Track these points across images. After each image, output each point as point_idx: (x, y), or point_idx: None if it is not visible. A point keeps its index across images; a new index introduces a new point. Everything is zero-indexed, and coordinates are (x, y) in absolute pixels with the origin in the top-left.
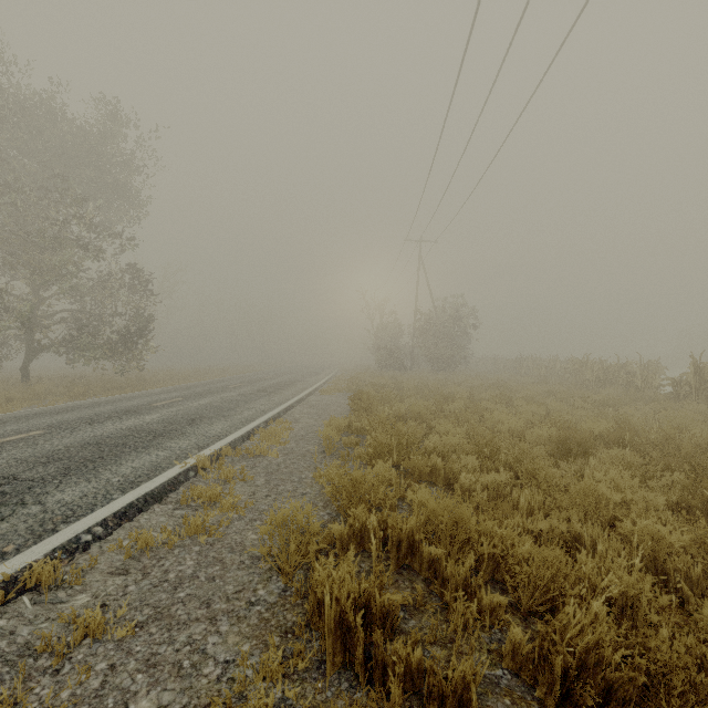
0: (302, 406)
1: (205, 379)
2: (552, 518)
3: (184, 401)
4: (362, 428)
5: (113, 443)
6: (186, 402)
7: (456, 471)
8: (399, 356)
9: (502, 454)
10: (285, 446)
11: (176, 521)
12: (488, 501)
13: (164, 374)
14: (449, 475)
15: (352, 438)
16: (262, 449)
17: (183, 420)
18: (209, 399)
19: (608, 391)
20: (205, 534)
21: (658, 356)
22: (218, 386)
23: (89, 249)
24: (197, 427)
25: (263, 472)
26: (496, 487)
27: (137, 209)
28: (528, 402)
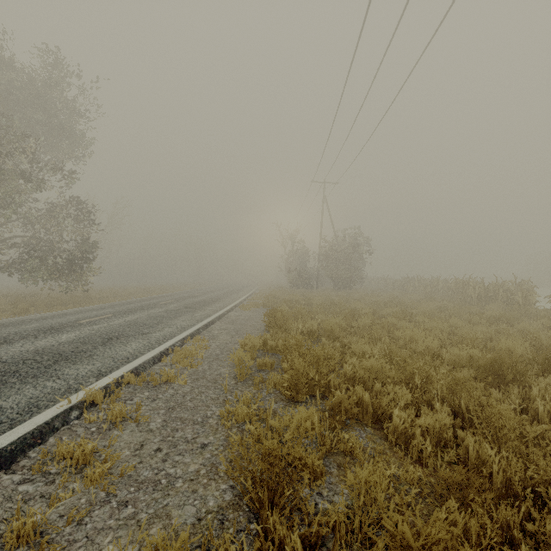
0: (222, 322)
1: (143, 296)
2: (549, 503)
3: (112, 317)
4: (276, 347)
5: (4, 370)
6: (113, 318)
7: (384, 406)
8: (307, 277)
9: (438, 386)
10: (197, 368)
11: (8, 511)
12: (431, 451)
13: (108, 292)
14: (378, 411)
15: (266, 360)
16: (169, 375)
17: (98, 339)
18: (136, 316)
19: (493, 306)
20: (33, 549)
21: (511, 277)
22: (150, 303)
23: (31, 180)
24: (109, 347)
25: (163, 408)
26: (438, 431)
27: (83, 150)
28: (426, 317)
